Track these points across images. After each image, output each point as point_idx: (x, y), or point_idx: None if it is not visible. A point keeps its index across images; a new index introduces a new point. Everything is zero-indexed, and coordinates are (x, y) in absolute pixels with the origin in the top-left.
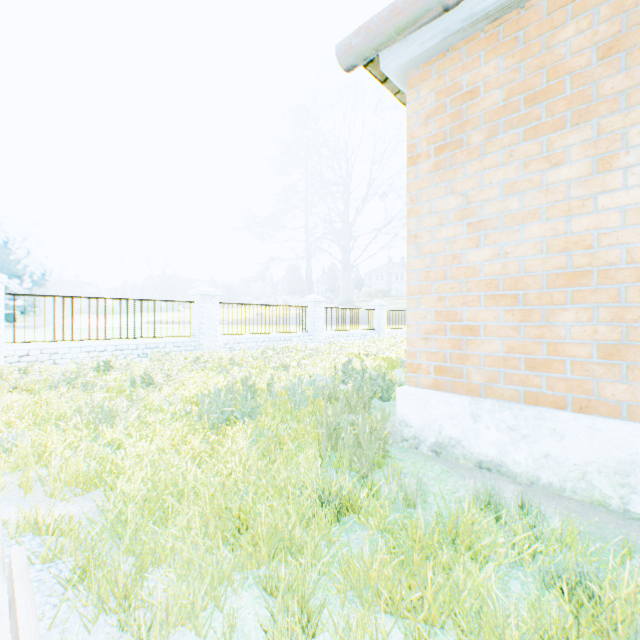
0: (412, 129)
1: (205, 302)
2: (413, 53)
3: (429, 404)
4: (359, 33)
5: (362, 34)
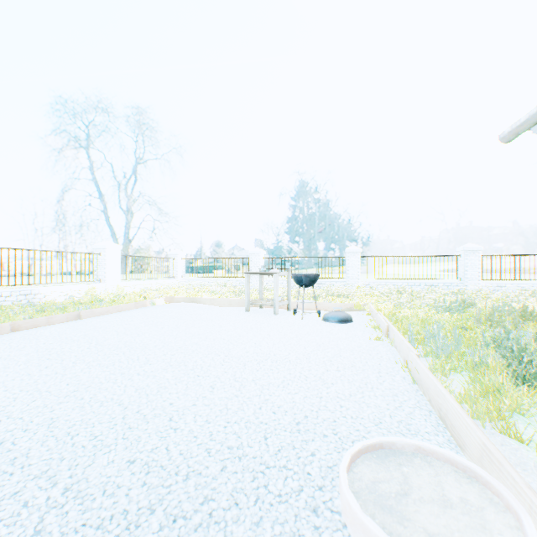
0: None
1: (467, 255)
2: None
3: None
4: (505, 132)
5: (506, 132)
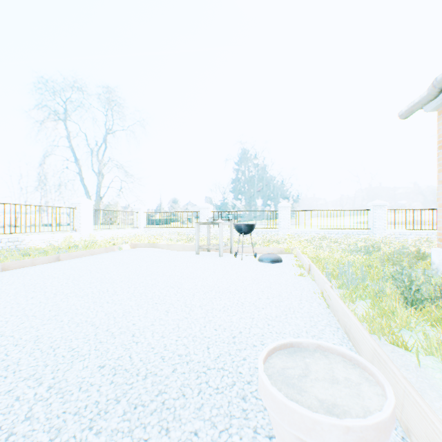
0: (439, 134)
1: (376, 210)
2: (434, 105)
3: (440, 254)
4: (403, 110)
5: (404, 111)
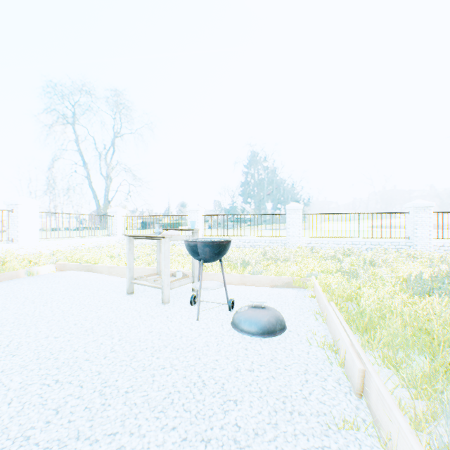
0: None
1: (417, 212)
2: None
3: None
4: None
5: None
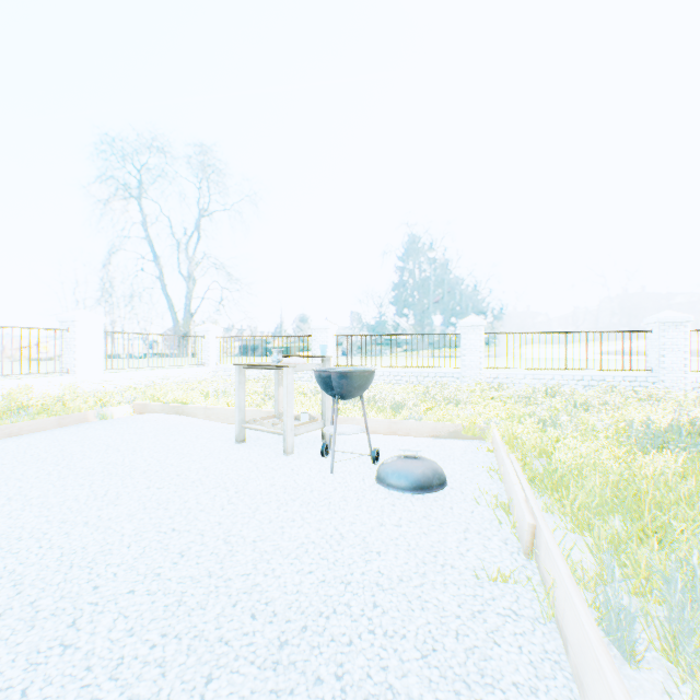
0: None
1: (665, 331)
2: None
3: None
4: None
5: None
